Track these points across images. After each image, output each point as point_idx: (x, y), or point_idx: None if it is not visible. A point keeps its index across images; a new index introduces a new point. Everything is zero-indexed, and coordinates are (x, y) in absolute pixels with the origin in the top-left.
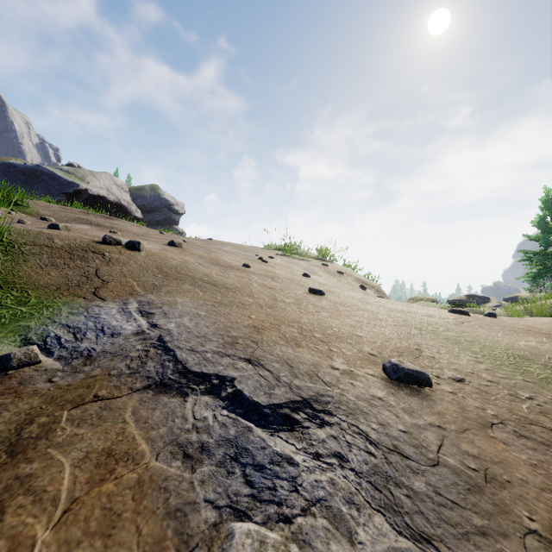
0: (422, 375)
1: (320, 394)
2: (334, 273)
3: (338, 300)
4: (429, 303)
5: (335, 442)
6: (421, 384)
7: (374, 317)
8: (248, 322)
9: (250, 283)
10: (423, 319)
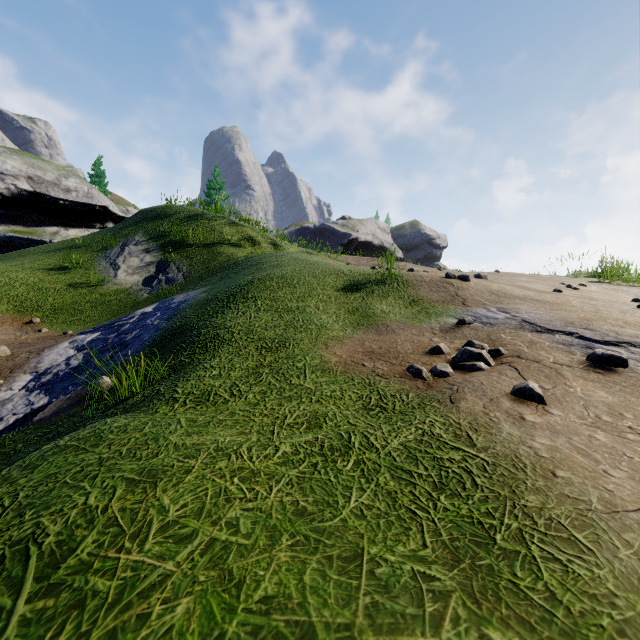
0: None
1: (638, 342)
2: None
3: None
4: None
5: None
6: None
7: None
8: (578, 317)
9: (569, 301)
10: None
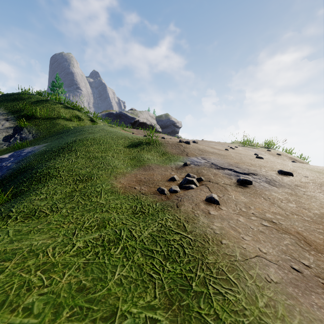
0: (289, 173)
1: (256, 173)
2: (274, 155)
3: (269, 160)
4: None
5: (258, 178)
6: (289, 175)
7: (283, 164)
8: (234, 162)
9: (230, 154)
10: (309, 167)
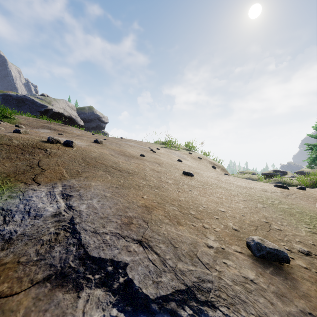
0: (281, 253)
1: (201, 279)
2: (196, 158)
3: (202, 180)
4: (251, 175)
5: None
6: (281, 261)
7: (229, 194)
8: (141, 202)
9: (144, 168)
10: (261, 194)
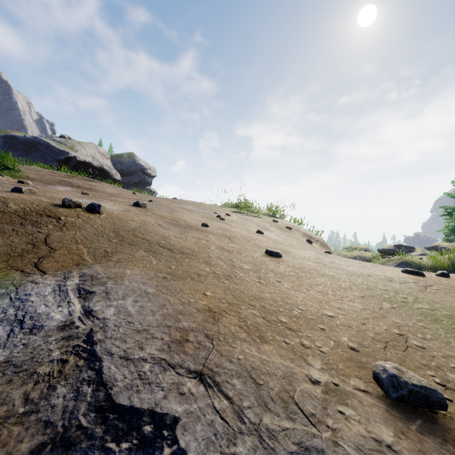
0: (433, 394)
1: (304, 447)
2: (283, 229)
3: (296, 263)
4: (362, 252)
5: None
6: (432, 406)
7: (338, 286)
8: (203, 302)
9: (207, 245)
10: (385, 285)
